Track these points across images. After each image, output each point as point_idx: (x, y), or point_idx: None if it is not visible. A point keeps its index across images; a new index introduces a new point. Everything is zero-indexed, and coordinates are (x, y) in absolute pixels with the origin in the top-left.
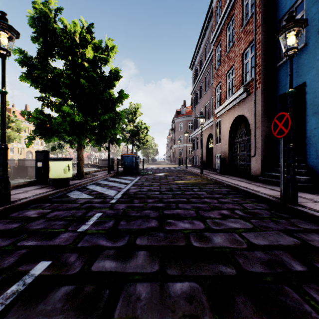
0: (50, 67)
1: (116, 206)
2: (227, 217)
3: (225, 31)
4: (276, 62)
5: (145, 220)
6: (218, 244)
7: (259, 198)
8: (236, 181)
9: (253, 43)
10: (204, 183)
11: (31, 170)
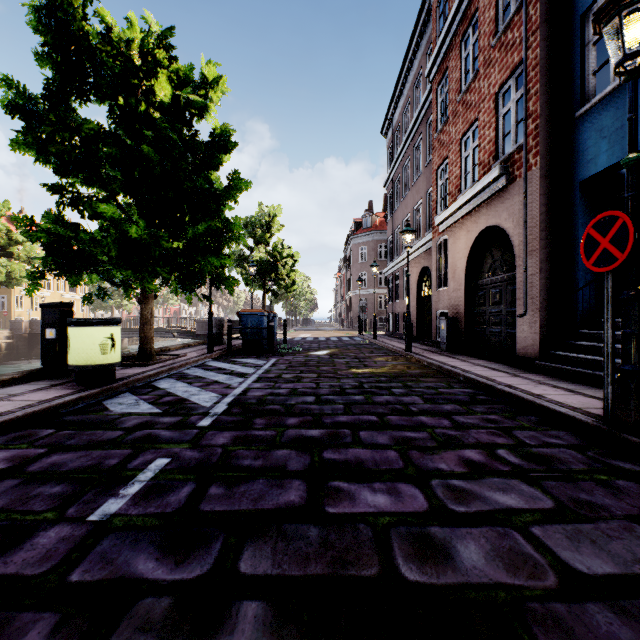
0: (74, 118)
1: (210, 437)
2: (480, 470)
3: (458, 48)
4: (574, 107)
5: (275, 480)
6: (472, 572)
7: (548, 413)
8: (485, 369)
9: (523, 68)
10: (415, 375)
11: None
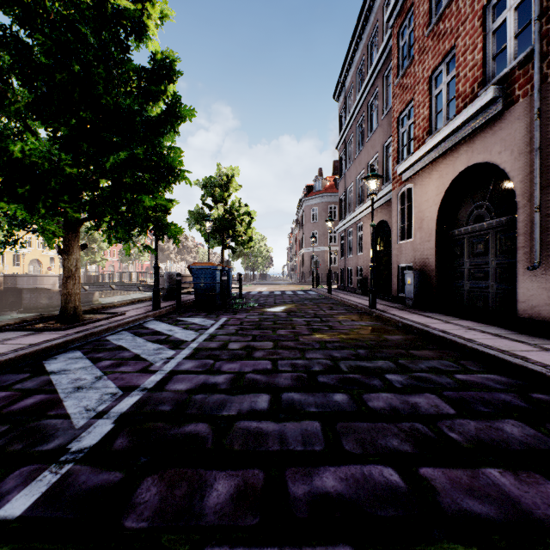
0: None
1: None
2: None
3: None
4: None
5: None
6: None
7: None
8: (488, 336)
9: None
10: (399, 343)
11: (29, 296)
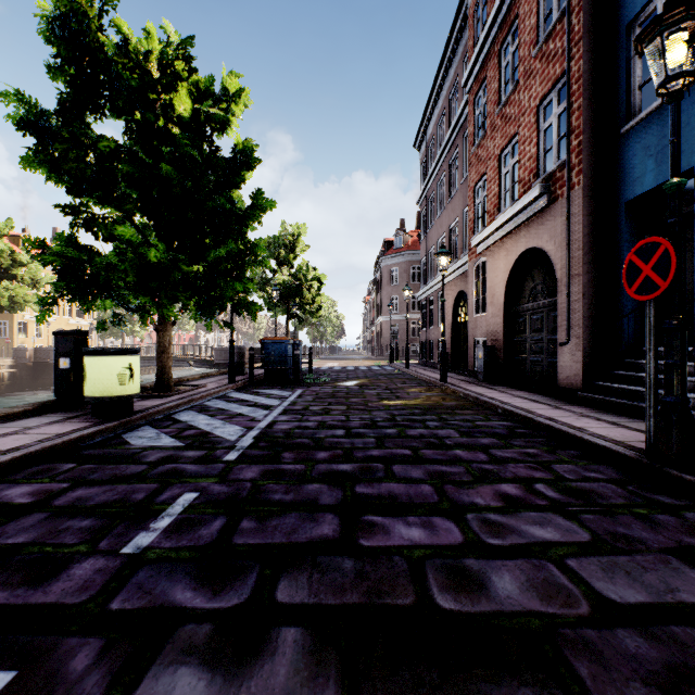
0: (90, 135)
1: (238, 471)
2: (517, 504)
3: (496, 57)
4: (619, 123)
5: (307, 514)
6: (506, 601)
7: (589, 447)
8: (525, 401)
9: (565, 81)
10: (451, 407)
11: None
